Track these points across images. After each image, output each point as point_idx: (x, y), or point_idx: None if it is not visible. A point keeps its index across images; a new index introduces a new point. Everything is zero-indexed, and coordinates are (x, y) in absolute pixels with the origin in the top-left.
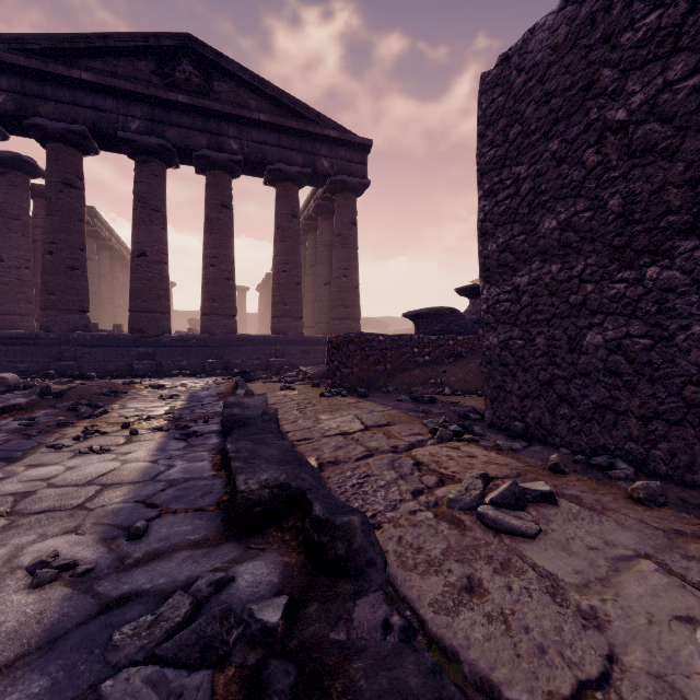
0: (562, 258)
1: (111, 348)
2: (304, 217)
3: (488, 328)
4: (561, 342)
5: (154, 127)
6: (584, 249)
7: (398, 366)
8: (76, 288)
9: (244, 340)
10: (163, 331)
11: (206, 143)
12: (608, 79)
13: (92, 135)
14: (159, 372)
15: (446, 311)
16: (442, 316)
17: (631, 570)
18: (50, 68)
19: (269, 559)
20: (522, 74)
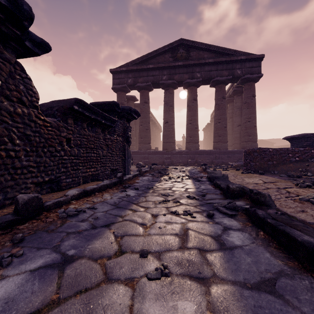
0: None
1: (157, 155)
2: (227, 96)
3: None
4: None
5: (170, 76)
6: None
7: (280, 162)
8: (147, 136)
9: (202, 152)
10: (173, 149)
11: (187, 77)
12: None
13: (152, 84)
14: (172, 164)
15: (311, 135)
16: (308, 138)
17: None
18: (142, 67)
19: (241, 202)
20: None
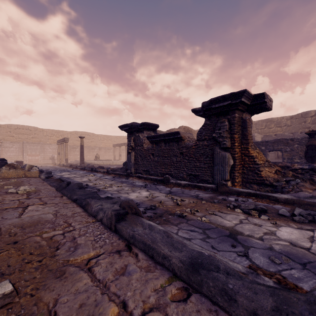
0: None
1: None
2: None
3: None
4: None
5: None
6: None
7: None
8: None
9: None
10: None
11: None
12: None
13: None
14: None
15: None
16: None
17: None
18: None
19: None
20: None
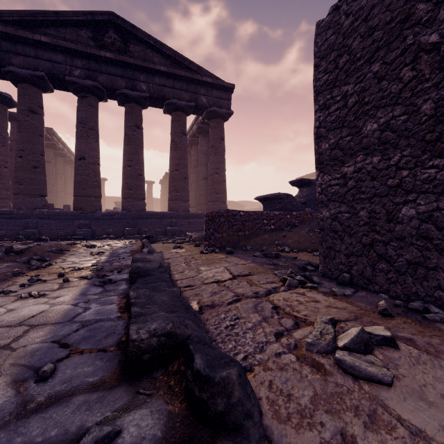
0: (382, 152)
1: (61, 220)
2: (190, 135)
3: (322, 205)
4: (380, 215)
5: (90, 74)
6: (400, 144)
7: (253, 232)
8: (37, 180)
9: (150, 215)
10: (96, 209)
11: (125, 85)
12: (423, 11)
13: (48, 78)
14: (93, 236)
15: (284, 195)
16: (281, 199)
17: None
18: (20, 33)
19: (155, 407)
20: (349, 17)
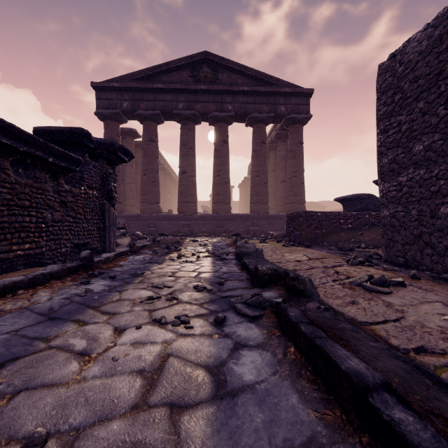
0: (426, 166)
1: (170, 221)
2: (268, 141)
3: (383, 206)
4: (426, 213)
5: (190, 105)
6: (438, 161)
7: (330, 231)
8: (155, 191)
9: (235, 217)
10: (194, 213)
11: (215, 109)
12: None
13: (162, 114)
14: (192, 234)
15: (365, 196)
16: (362, 199)
17: (429, 304)
18: (145, 85)
19: (273, 292)
20: (402, 66)
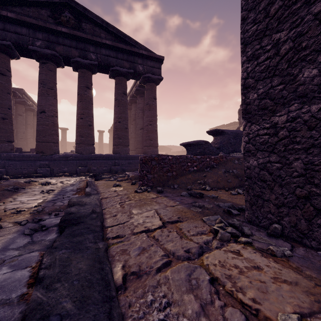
0: None
1: (24, 161)
2: (130, 96)
3: (249, 154)
4: (320, 167)
5: (49, 45)
6: None
7: (179, 173)
8: (5, 129)
9: (98, 157)
10: (54, 152)
11: (77, 54)
12: None
13: (15, 47)
14: (52, 174)
15: (203, 142)
16: (201, 145)
17: None
18: None
19: None
20: None
